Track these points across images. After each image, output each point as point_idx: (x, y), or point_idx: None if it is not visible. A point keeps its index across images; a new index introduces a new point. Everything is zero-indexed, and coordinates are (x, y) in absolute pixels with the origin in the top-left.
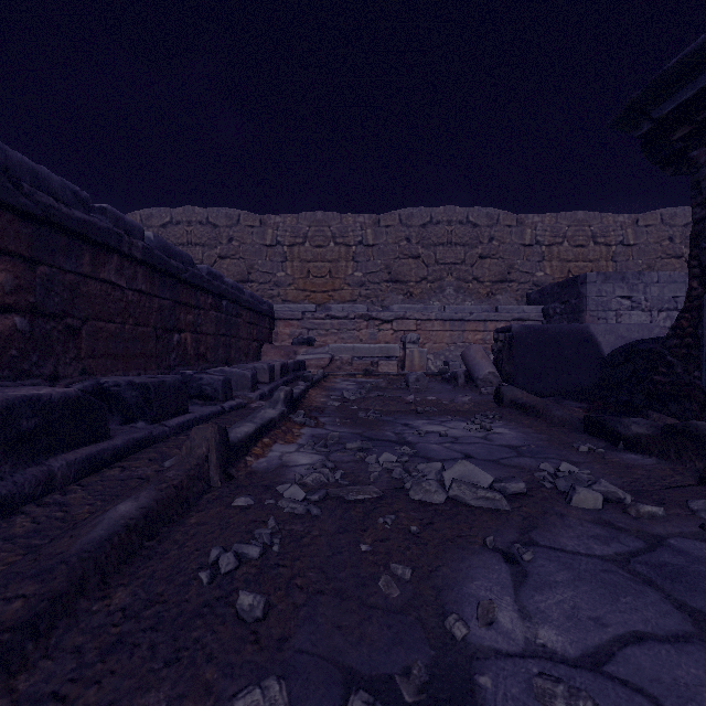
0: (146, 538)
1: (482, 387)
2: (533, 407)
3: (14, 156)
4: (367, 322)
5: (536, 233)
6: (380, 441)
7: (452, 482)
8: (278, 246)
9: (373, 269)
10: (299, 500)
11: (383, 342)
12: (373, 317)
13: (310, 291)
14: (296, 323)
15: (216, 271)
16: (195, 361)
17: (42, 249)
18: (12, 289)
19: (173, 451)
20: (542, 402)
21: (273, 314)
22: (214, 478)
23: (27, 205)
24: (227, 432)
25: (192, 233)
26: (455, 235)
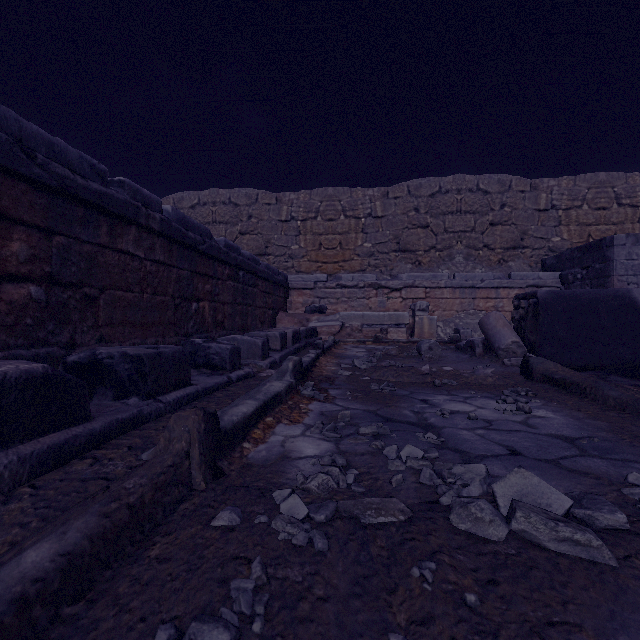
0: (66, 602)
1: (504, 358)
2: (576, 384)
3: (29, 127)
4: (376, 291)
5: (552, 197)
6: (397, 423)
7: (515, 509)
8: (292, 221)
9: (382, 240)
10: (299, 518)
11: (392, 310)
12: (382, 285)
13: (322, 262)
14: (308, 292)
15: (233, 244)
16: (213, 328)
17: (58, 220)
18: (27, 259)
19: (159, 436)
20: (583, 377)
21: (287, 284)
22: (196, 478)
23: (40, 175)
24: (218, 418)
25: (216, 212)
26: (464, 203)
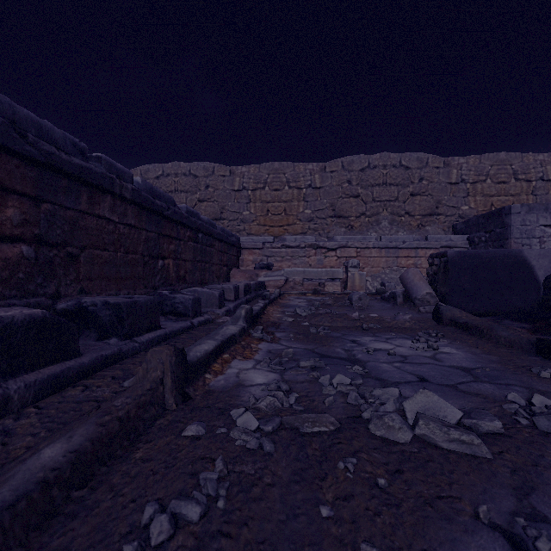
0: (75, 487)
1: (420, 306)
2: (476, 327)
3: (21, 111)
4: (315, 250)
5: (461, 172)
6: (331, 359)
7: (418, 418)
8: (244, 191)
9: (320, 207)
10: (252, 429)
11: (328, 266)
12: (320, 246)
13: (269, 226)
14: (257, 252)
15: (194, 210)
16: (176, 282)
17: (45, 190)
18: (19, 222)
19: (137, 369)
20: (482, 321)
21: (239, 245)
22: (169, 400)
23: (31, 152)
24: (185, 353)
25: (178, 182)
26: (389, 177)
